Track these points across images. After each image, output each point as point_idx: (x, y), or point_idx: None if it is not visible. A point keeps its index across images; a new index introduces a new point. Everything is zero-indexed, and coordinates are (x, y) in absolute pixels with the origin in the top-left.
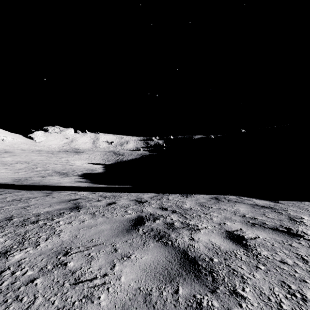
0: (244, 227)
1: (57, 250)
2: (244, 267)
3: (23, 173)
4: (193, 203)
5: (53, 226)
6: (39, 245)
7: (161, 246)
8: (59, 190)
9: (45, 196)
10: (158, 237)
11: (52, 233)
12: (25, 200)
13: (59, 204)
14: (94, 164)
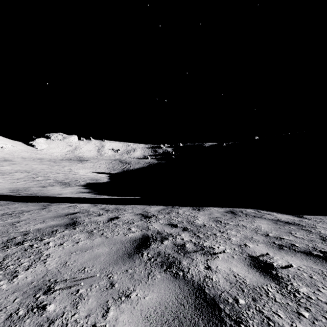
0: (271, 250)
1: (38, 285)
2: (282, 314)
3: (21, 182)
4: (206, 218)
5: (40, 249)
6: (16, 277)
7: (170, 279)
8: (58, 202)
9: (40, 210)
10: (166, 264)
11: (37, 258)
12: (17, 214)
13: (54, 219)
14: (98, 174)
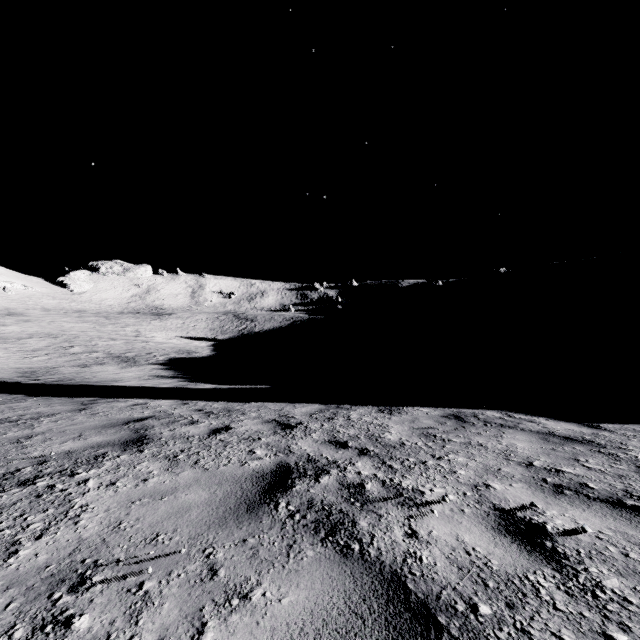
0: (539, 497)
1: (59, 571)
2: (571, 638)
3: (41, 358)
4: (406, 430)
5: (68, 493)
6: (16, 554)
7: (334, 559)
8: (112, 397)
9: (75, 412)
10: (326, 527)
11: (61, 514)
12: (29, 422)
13: (100, 432)
14: (193, 340)
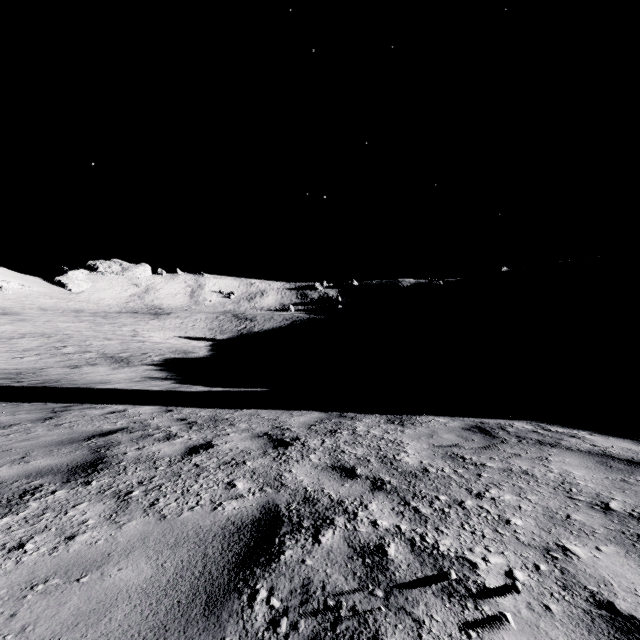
0: None
1: None
2: None
3: (31, 358)
4: (425, 448)
5: None
6: None
7: None
8: (91, 402)
9: (38, 422)
10: None
11: None
12: None
13: (51, 452)
14: (191, 340)
